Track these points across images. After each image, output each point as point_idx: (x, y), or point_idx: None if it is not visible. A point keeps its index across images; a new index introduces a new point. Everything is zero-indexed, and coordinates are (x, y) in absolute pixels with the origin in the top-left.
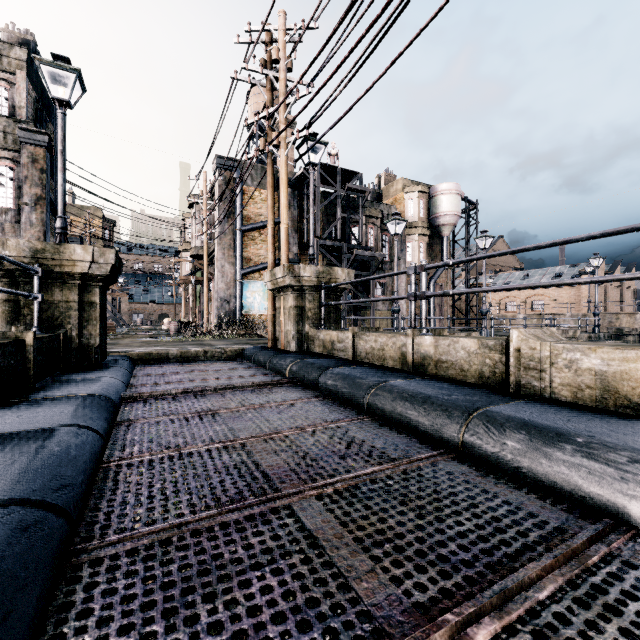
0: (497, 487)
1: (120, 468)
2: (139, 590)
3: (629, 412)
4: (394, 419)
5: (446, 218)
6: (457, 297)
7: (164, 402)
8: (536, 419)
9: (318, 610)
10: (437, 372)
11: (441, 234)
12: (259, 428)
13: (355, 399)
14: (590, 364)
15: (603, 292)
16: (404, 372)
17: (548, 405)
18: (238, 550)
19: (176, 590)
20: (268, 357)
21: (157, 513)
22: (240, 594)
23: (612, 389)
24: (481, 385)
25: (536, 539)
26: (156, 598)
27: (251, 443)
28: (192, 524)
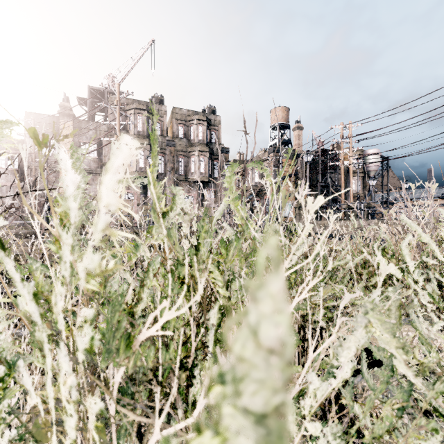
0: None
1: None
2: None
3: None
4: None
5: (372, 167)
6: (376, 208)
7: None
8: None
9: None
10: None
11: (369, 175)
12: None
13: None
14: None
15: None
16: None
17: None
18: None
19: None
20: None
21: None
22: None
23: None
24: None
25: None
26: None
27: None
28: None
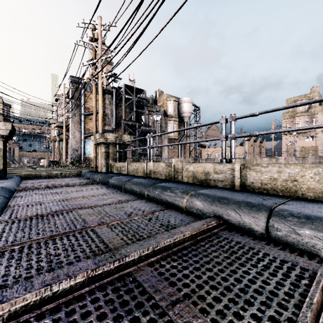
0: (148, 204)
1: (15, 207)
2: (22, 225)
3: (198, 183)
4: (130, 191)
5: (186, 113)
6: (191, 150)
7: (36, 191)
8: (167, 185)
9: (74, 223)
10: (154, 176)
11: (184, 121)
12: (76, 196)
13: (120, 186)
14: (191, 169)
15: (253, 149)
16: (143, 177)
17: (178, 183)
18: (55, 218)
19: (33, 224)
20: (91, 174)
21: (29, 214)
22: (53, 223)
23: (195, 176)
24: (165, 179)
25: (146, 211)
26: (27, 225)
27: (71, 199)
28: (41, 215)
